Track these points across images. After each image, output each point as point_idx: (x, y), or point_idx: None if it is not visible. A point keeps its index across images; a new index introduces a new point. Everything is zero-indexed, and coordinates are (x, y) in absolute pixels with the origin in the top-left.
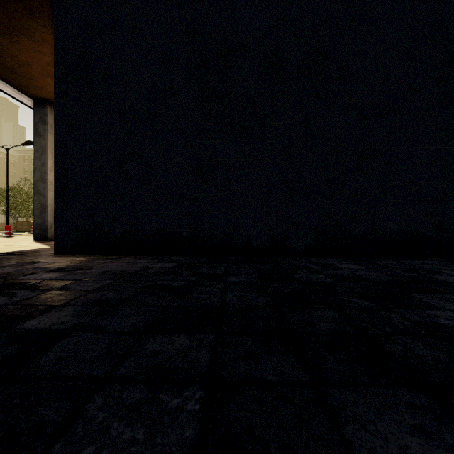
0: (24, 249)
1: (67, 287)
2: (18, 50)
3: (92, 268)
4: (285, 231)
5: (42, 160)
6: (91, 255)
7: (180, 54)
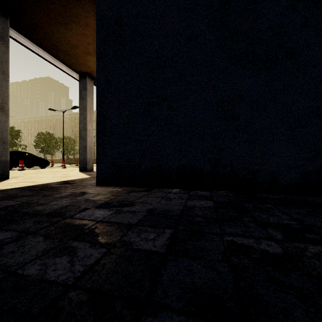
0: (74, 178)
1: (128, 240)
2: (70, 36)
3: (135, 204)
4: (320, 168)
5: (84, 115)
6: (123, 186)
7: (201, 1)
